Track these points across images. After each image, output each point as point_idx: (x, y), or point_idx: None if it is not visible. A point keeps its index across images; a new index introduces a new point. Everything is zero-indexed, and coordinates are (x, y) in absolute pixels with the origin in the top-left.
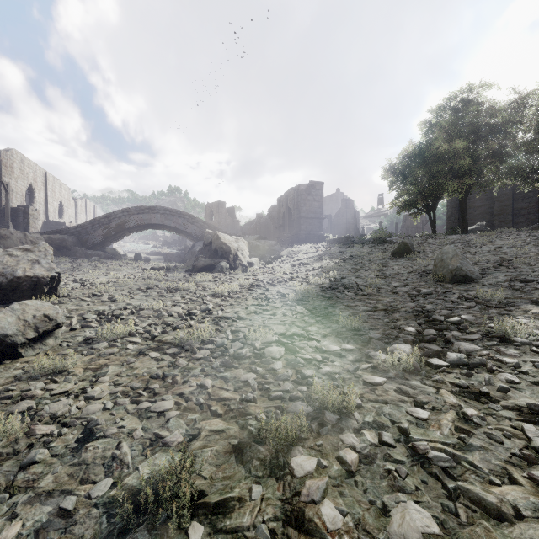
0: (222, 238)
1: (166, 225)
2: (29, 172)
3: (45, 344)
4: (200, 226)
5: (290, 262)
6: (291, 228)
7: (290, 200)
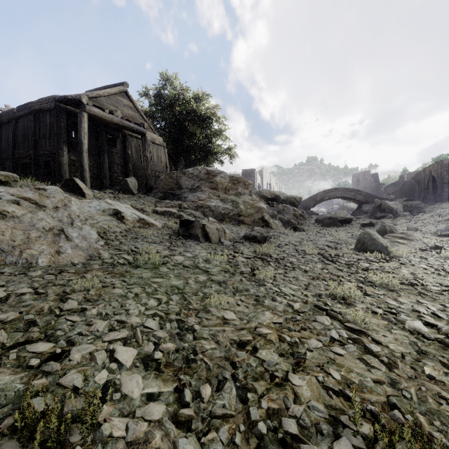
0: (388, 204)
1: (343, 196)
2: (267, 176)
3: (375, 226)
4: (364, 195)
5: (430, 214)
6: (436, 190)
7: (434, 171)
